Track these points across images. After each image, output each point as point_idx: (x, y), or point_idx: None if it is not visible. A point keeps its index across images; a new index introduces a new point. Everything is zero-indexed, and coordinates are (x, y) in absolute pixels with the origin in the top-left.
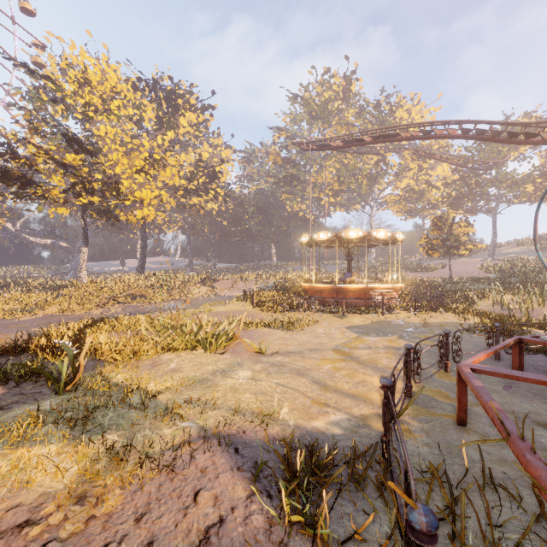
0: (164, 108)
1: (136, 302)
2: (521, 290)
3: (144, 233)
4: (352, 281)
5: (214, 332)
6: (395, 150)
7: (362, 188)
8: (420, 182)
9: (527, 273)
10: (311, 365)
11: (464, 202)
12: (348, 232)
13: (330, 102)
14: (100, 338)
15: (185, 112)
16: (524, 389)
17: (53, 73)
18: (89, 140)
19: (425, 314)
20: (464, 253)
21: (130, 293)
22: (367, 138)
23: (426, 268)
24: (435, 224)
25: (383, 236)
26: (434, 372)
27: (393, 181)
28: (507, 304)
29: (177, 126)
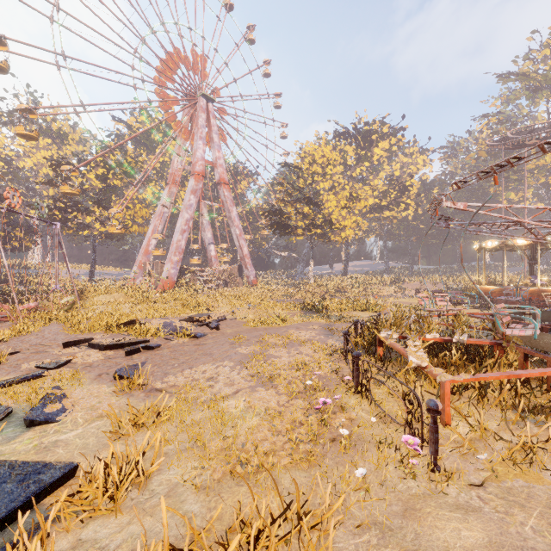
0: (361, 145)
1: (341, 295)
2: None
3: (347, 245)
4: (535, 284)
5: (374, 304)
6: None
7: None
8: None
9: None
10: None
11: None
12: (515, 240)
13: None
14: (327, 303)
15: (379, 141)
16: None
17: (298, 162)
18: (313, 190)
19: None
20: None
21: (337, 290)
22: None
23: None
24: None
25: None
26: None
27: None
28: None
29: (371, 156)
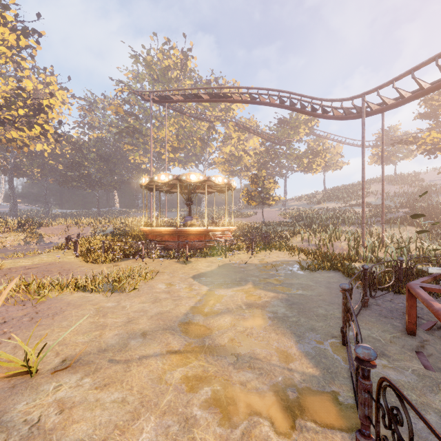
0: None
1: None
2: (316, 229)
3: None
4: (192, 224)
5: None
6: (222, 121)
7: (197, 148)
8: (239, 149)
9: (311, 218)
10: (142, 386)
11: (268, 168)
12: (189, 176)
13: (170, 71)
14: None
15: None
16: (439, 357)
17: None
18: None
19: (259, 252)
20: (271, 203)
21: None
22: (205, 96)
23: (244, 215)
24: (253, 180)
25: (221, 182)
26: (332, 348)
27: (220, 146)
28: (312, 241)
29: None
